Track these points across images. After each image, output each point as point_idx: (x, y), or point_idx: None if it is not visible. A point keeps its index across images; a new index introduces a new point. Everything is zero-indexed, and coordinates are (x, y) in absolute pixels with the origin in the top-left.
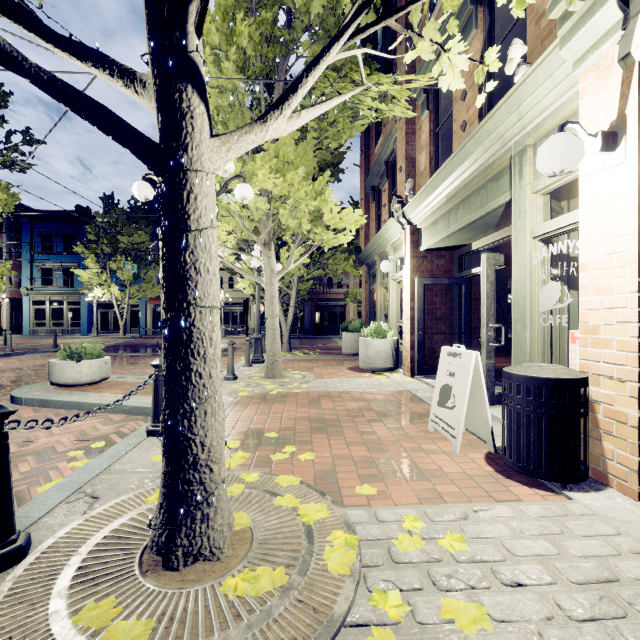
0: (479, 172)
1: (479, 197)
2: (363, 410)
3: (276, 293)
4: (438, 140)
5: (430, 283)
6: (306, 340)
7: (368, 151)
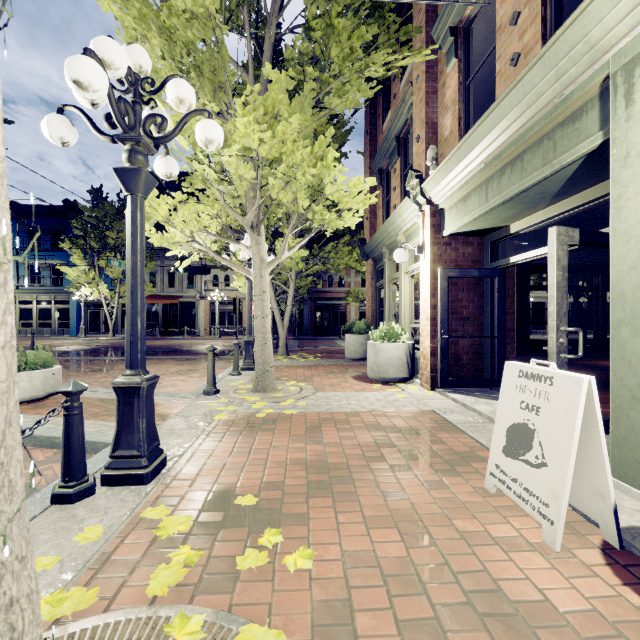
0: (542, 115)
1: (539, 152)
2: (380, 445)
3: (267, 288)
4: (469, 95)
5: (456, 275)
6: (305, 341)
7: (374, 131)
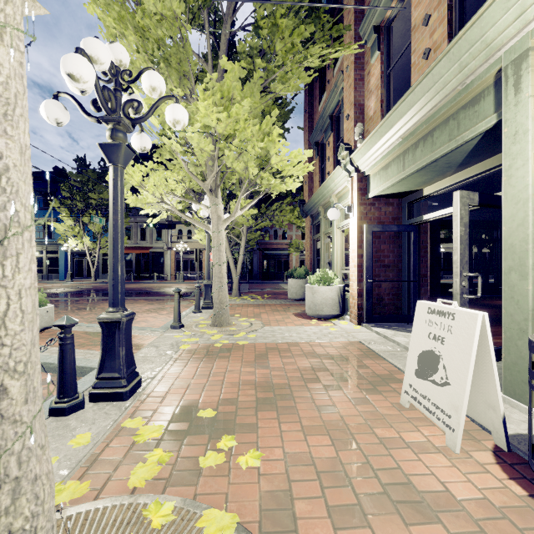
0: (448, 100)
1: (446, 130)
2: (316, 369)
3: (223, 240)
4: (389, 81)
5: (379, 230)
6: (255, 285)
7: (312, 110)
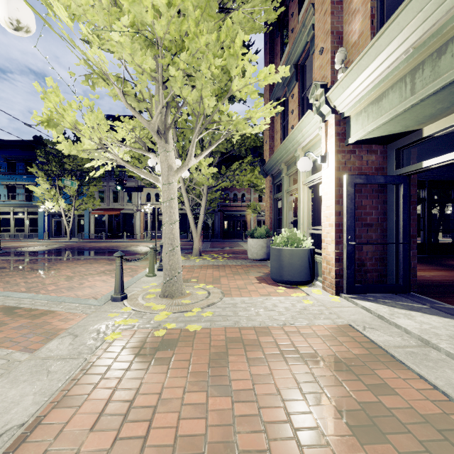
0: None
1: None
2: (308, 395)
3: (175, 195)
4: None
5: (362, 182)
6: (216, 243)
7: None
